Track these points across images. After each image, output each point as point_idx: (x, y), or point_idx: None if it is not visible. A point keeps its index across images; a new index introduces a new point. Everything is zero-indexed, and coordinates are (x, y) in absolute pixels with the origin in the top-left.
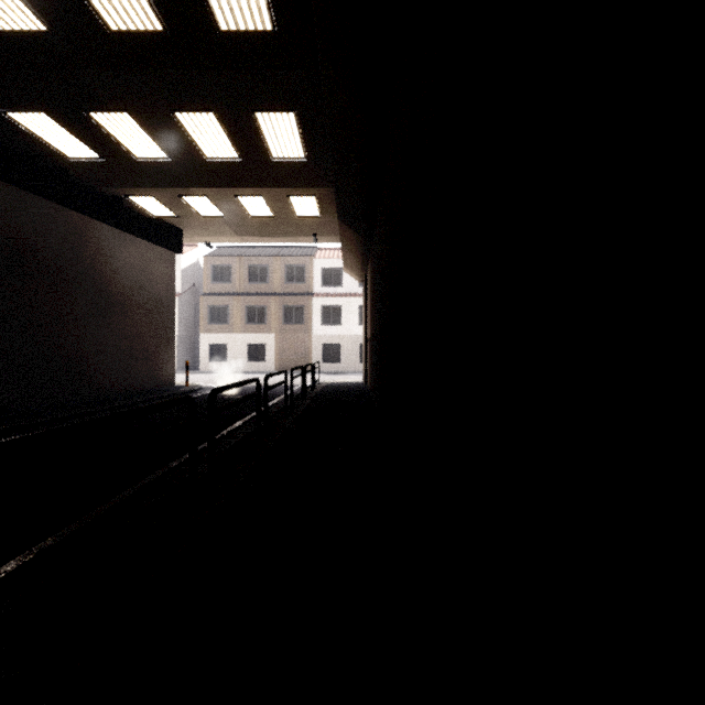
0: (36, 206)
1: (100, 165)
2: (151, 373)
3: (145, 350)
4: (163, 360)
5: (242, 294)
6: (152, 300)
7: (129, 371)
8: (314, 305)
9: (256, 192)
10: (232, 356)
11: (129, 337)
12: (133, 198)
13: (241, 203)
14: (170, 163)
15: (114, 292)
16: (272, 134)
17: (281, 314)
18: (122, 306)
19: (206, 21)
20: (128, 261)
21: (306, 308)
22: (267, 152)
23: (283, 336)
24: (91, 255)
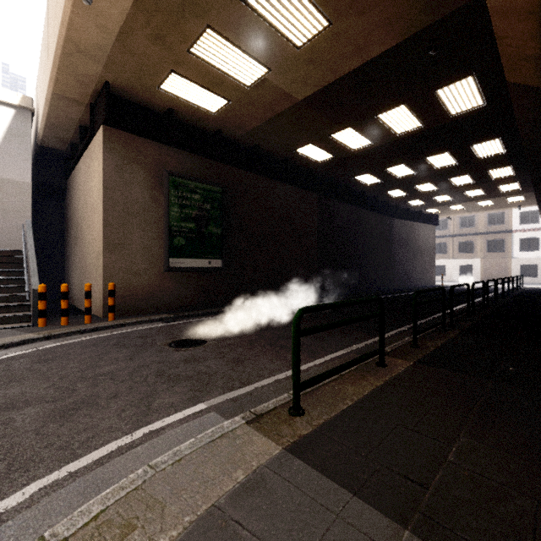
0: (402, 223)
1: (422, 205)
2: (427, 279)
3: (426, 269)
4: (431, 274)
5: (455, 235)
6: (428, 248)
7: (422, 278)
8: (512, 238)
9: (487, 200)
10: (449, 272)
11: (422, 264)
12: (426, 210)
13: (477, 204)
14: (451, 200)
15: (418, 247)
16: (504, 188)
17: (484, 246)
18: (420, 252)
19: (488, 178)
20: (421, 234)
21: (506, 241)
22: (499, 191)
23: (486, 260)
24: (413, 235)
